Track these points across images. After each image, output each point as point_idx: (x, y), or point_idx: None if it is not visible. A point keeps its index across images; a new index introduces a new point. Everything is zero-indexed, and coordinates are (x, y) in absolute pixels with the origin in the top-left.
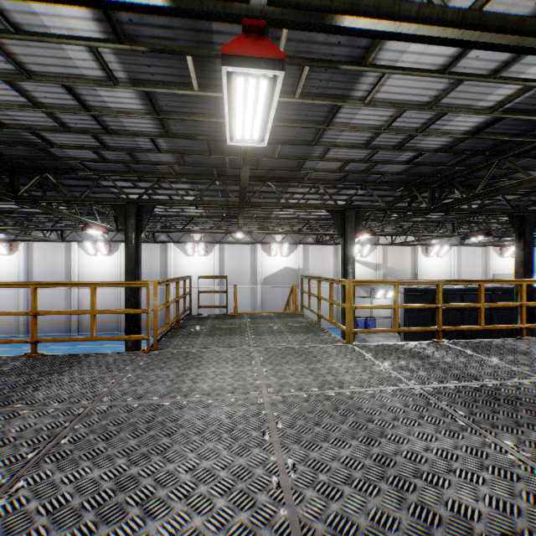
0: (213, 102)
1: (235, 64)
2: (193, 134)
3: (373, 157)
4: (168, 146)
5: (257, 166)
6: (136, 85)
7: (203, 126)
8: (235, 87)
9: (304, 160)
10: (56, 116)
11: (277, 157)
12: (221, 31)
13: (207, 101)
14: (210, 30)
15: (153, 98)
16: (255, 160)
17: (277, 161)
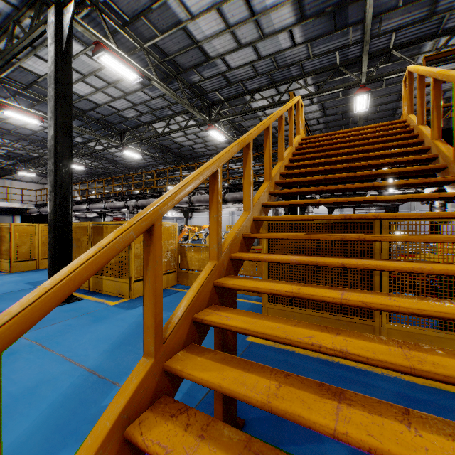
0: (346, 99)
1: (357, 96)
2: (335, 113)
3: (444, 96)
4: (323, 121)
5: (367, 119)
6: (319, 103)
7: (341, 108)
8: (357, 99)
9: (395, 109)
10: (286, 120)
11: (378, 112)
12: (352, 80)
13: (344, 99)
14: (348, 81)
15: (323, 104)
16: (365, 116)
17: (379, 114)
